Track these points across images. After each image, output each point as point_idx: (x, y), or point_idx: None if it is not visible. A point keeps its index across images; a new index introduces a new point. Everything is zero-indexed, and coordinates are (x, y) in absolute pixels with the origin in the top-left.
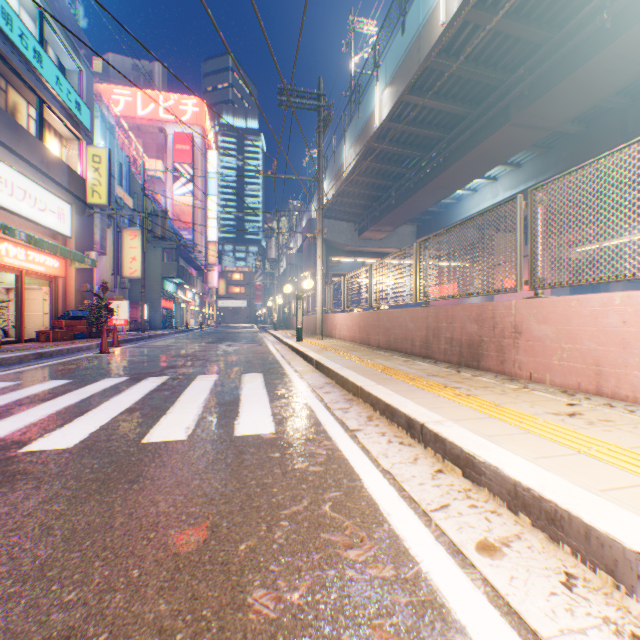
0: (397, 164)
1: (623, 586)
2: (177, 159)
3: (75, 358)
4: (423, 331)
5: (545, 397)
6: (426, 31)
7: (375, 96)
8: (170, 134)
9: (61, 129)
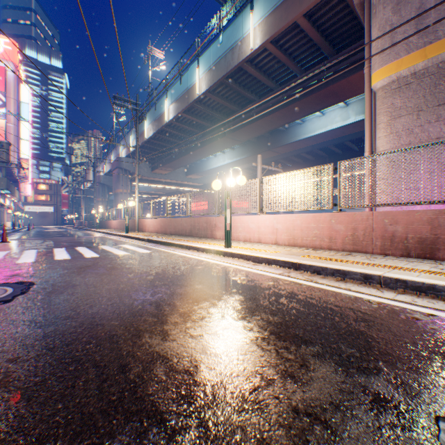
0: (177, 138)
1: (212, 253)
2: None
3: None
4: (190, 226)
5: (219, 241)
6: (191, 91)
7: (166, 105)
8: None
9: None
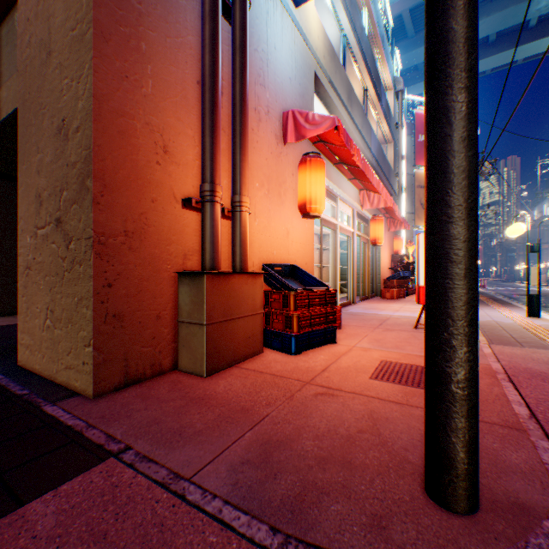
0: None
1: None
2: None
3: None
4: None
5: None
6: None
7: None
8: None
9: None
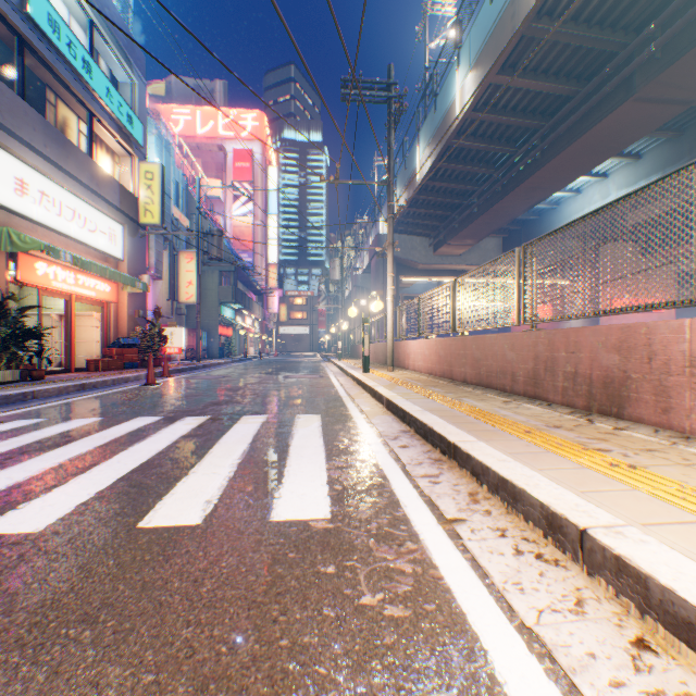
0: (481, 164)
1: None
2: (236, 178)
3: (118, 390)
4: (529, 363)
5: None
6: None
7: (456, 83)
8: (229, 152)
9: (113, 145)
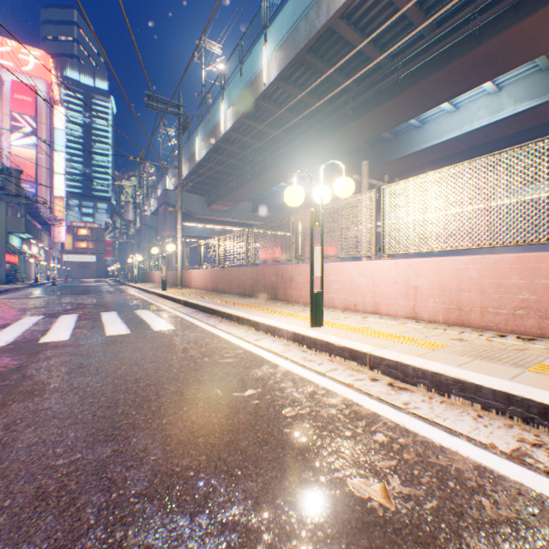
0: (238, 159)
1: (284, 338)
2: (16, 108)
3: None
4: (251, 281)
5: (297, 308)
6: (256, 83)
7: (222, 111)
8: (7, 81)
9: None
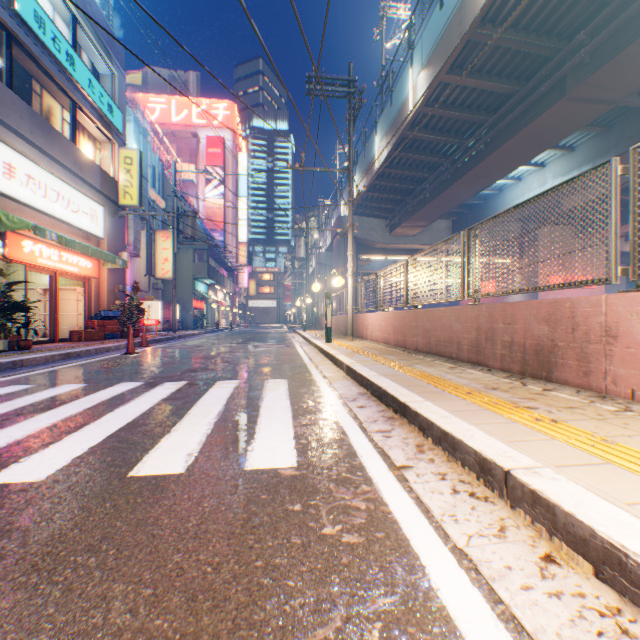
0: (432, 154)
1: None
2: (209, 162)
3: (100, 359)
4: (472, 333)
5: None
6: None
7: (409, 80)
8: (202, 138)
9: (94, 132)
